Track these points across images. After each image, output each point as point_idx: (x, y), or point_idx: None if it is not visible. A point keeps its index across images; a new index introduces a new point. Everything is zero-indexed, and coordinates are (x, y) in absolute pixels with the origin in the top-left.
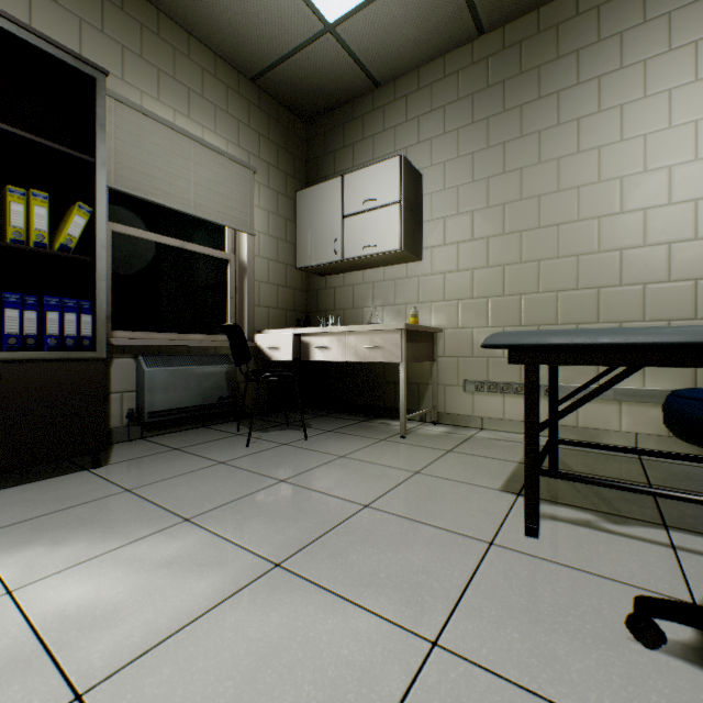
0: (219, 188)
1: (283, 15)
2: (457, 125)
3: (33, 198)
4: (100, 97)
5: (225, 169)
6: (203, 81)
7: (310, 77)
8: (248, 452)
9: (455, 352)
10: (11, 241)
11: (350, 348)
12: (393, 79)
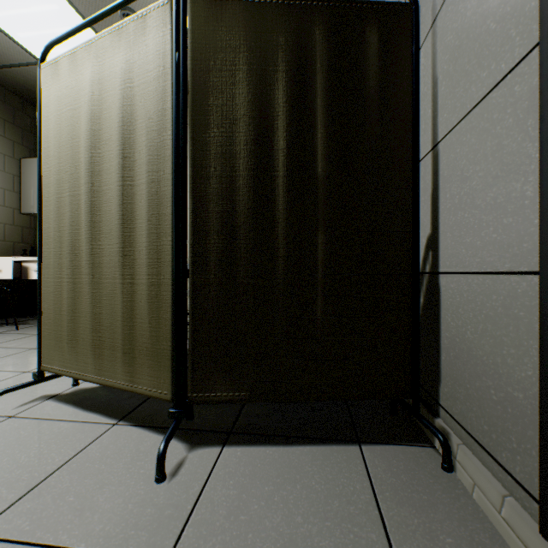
0: None
1: (1, 45)
2: None
3: None
4: None
5: None
6: None
7: (32, 82)
8: None
9: None
10: None
11: None
12: None
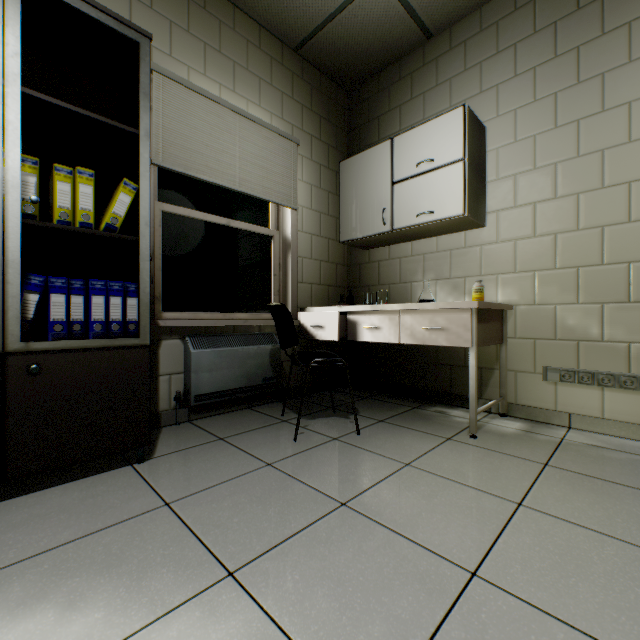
0: (263, 162)
1: None
2: (533, 64)
3: (78, 176)
4: (143, 63)
5: (269, 143)
6: (248, 54)
7: (355, 37)
8: (296, 448)
9: (530, 332)
10: (57, 222)
11: (405, 329)
12: (448, 26)
